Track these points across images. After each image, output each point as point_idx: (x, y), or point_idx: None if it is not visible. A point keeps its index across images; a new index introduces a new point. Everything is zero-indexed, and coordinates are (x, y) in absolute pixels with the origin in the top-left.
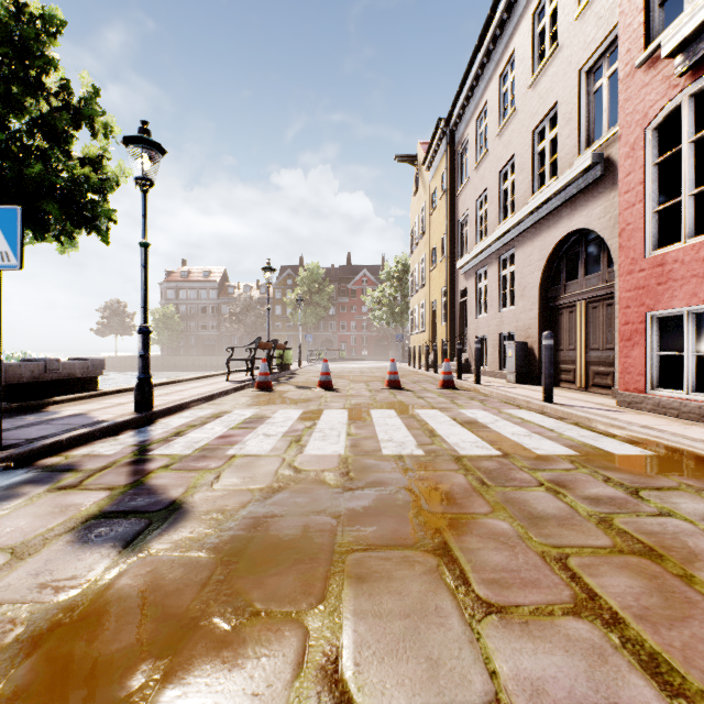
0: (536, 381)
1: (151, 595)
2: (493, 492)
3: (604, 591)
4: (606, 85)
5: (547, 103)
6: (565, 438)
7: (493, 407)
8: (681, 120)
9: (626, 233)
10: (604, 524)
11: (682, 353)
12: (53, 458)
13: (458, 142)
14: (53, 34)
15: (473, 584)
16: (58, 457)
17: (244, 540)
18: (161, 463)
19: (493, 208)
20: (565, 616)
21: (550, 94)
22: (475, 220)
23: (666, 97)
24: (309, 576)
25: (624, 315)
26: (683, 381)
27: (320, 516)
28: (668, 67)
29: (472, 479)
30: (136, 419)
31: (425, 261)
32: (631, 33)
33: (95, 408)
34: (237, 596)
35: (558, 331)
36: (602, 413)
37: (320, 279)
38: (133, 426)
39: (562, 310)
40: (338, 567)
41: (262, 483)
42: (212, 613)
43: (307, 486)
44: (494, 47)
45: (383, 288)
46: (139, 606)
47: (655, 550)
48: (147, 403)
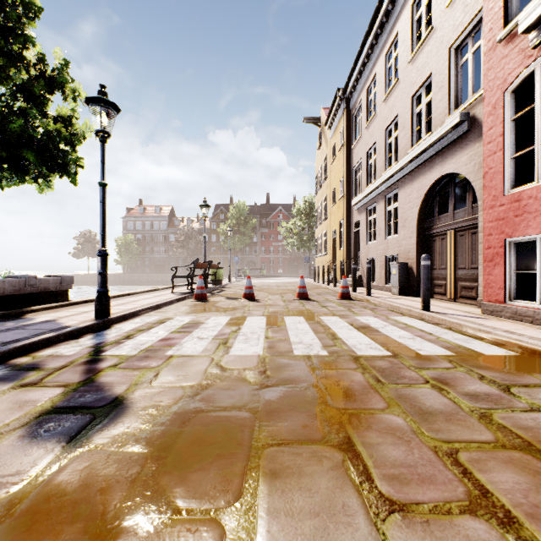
0: (414, 293)
1: (84, 492)
2: (387, 389)
3: (494, 487)
4: (471, 58)
5: (423, 75)
6: (442, 340)
7: (382, 314)
8: (532, 85)
9: (489, 176)
10: (485, 419)
11: (535, 271)
12: (22, 358)
13: (352, 107)
14: (32, 18)
15: (376, 480)
16: (27, 357)
17: (173, 435)
18: (110, 363)
19: (380, 158)
20: (463, 515)
21: (426, 67)
22: (366, 167)
23: (522, 65)
24: (228, 472)
25: (487, 241)
26: (534, 293)
27: (240, 411)
28: (523, 41)
29: (369, 376)
30: (96, 325)
31: (326, 200)
32: (493, 15)
33: (63, 316)
34: (161, 493)
35: (432, 254)
36: (470, 319)
37: (246, 214)
38: (93, 330)
39: (435, 238)
40: (254, 462)
41: (193, 380)
42: (137, 511)
43: (230, 383)
44: (381, 32)
45: (294, 221)
46: (71, 504)
47: (533, 445)
48: (105, 311)
